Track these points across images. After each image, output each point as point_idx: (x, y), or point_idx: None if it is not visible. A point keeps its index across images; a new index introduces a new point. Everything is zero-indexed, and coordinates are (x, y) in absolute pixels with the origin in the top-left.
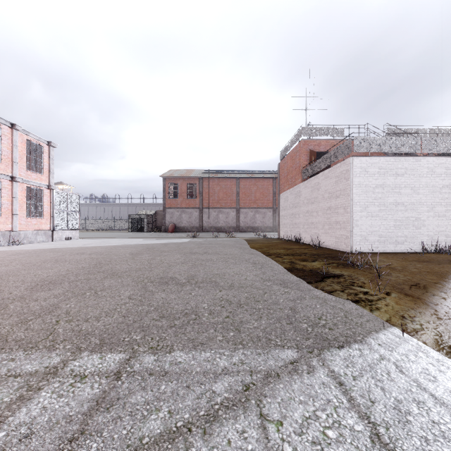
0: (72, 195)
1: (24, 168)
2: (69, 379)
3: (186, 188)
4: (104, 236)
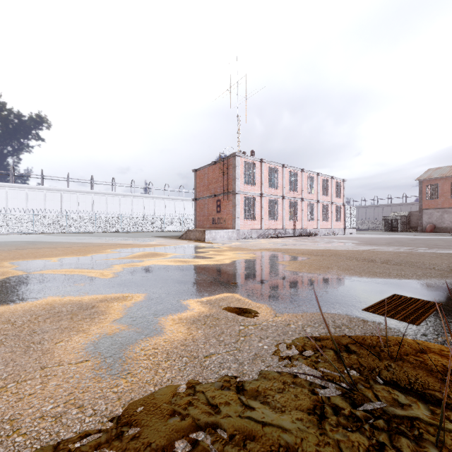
0: (352, 207)
1: (334, 197)
2: (421, 248)
3: (449, 187)
4: (368, 233)
